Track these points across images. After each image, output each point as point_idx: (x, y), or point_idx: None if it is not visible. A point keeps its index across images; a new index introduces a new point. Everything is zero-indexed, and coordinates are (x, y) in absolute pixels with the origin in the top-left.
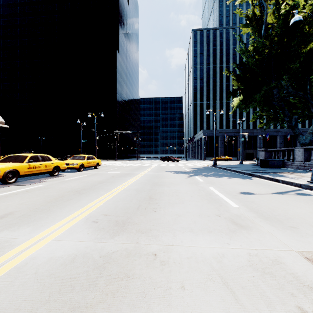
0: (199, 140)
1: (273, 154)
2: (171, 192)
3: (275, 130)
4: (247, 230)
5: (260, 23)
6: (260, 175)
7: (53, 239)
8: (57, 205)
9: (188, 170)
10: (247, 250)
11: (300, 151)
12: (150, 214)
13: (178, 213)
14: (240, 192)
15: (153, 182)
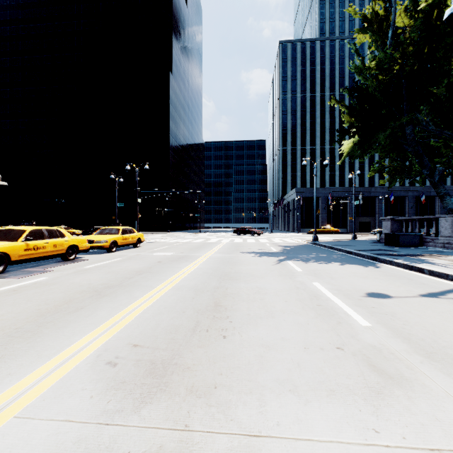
0: (290, 203)
1: (404, 225)
2: (252, 293)
3: (402, 189)
4: (403, 389)
5: (385, 26)
6: (390, 260)
7: (16, 416)
8: (54, 322)
9: (276, 251)
10: (422, 452)
11: (448, 221)
12: (216, 344)
13: (266, 343)
14: (367, 294)
15: (223, 272)
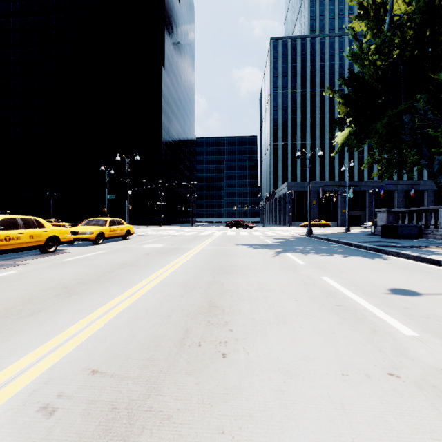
0: (281, 197)
1: (401, 217)
2: (253, 289)
3: (392, 183)
4: None
5: (382, 12)
6: (398, 251)
7: None
8: None
9: (271, 243)
10: None
11: None
12: (212, 368)
13: (285, 365)
14: (390, 290)
15: (217, 265)
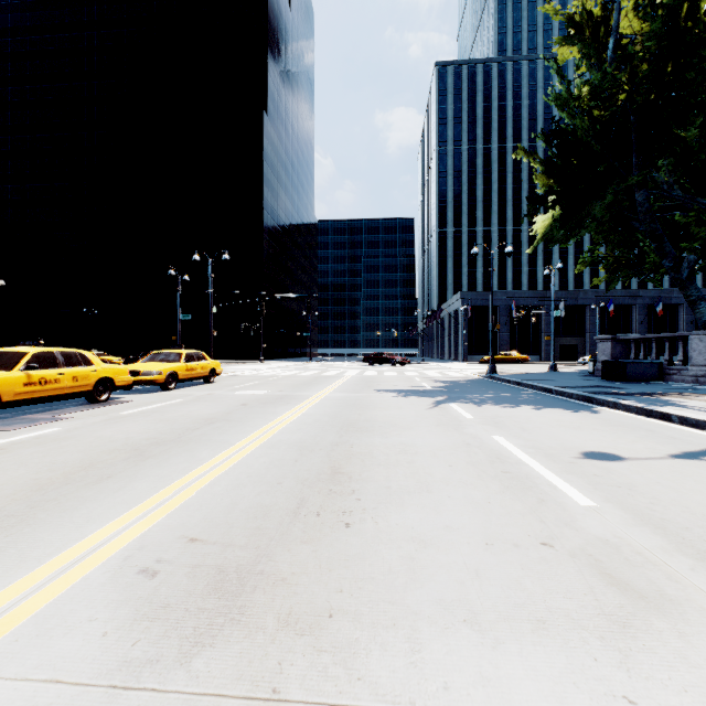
0: (452, 315)
1: (633, 349)
2: (394, 452)
3: (627, 293)
4: (669, 618)
5: (603, 32)
6: (615, 401)
7: None
8: (59, 500)
9: (431, 388)
10: None
11: (703, 341)
12: (333, 537)
13: (420, 535)
14: (583, 454)
15: (345, 420)
